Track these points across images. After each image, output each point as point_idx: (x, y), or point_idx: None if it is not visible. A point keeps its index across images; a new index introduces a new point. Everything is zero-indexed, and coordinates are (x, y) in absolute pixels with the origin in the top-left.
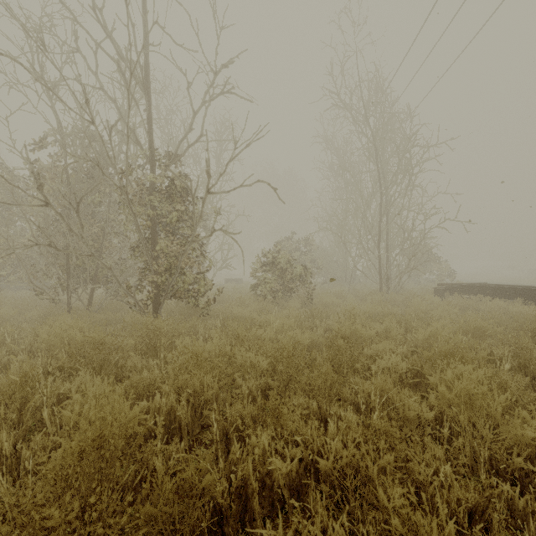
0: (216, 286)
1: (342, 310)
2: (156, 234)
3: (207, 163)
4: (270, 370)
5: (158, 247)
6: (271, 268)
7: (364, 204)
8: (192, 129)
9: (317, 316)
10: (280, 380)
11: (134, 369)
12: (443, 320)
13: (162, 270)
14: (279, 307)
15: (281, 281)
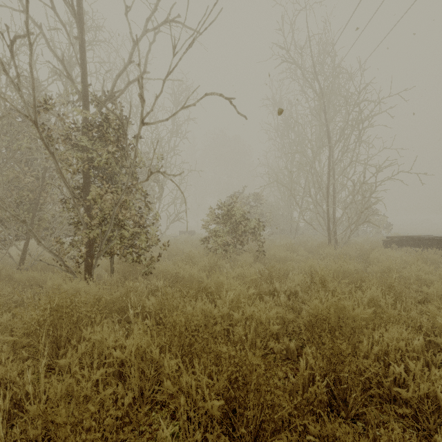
0: (170, 237)
1: (301, 267)
2: (89, 181)
3: (139, 84)
4: (225, 405)
5: (89, 196)
6: (222, 221)
7: (315, 157)
8: (132, 61)
9: (276, 276)
10: (245, 439)
11: (5, 383)
12: (437, 285)
13: (94, 224)
14: (230, 262)
15: (232, 234)
